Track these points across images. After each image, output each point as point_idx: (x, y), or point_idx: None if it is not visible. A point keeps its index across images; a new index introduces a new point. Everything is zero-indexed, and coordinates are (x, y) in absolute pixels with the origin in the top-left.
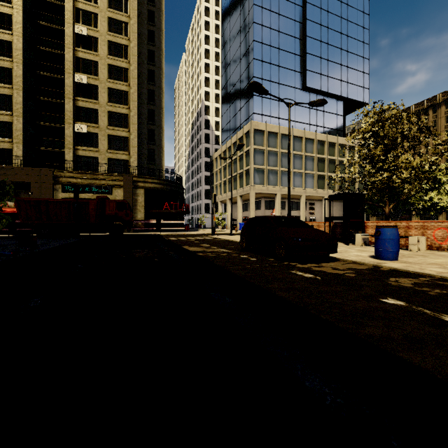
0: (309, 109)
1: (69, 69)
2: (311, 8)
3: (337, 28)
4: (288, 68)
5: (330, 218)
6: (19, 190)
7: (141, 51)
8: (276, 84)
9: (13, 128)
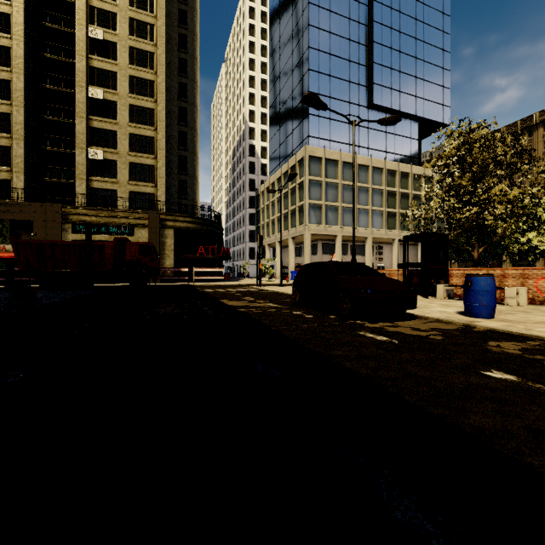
0: (376, 131)
1: (81, 82)
2: (379, 7)
3: (411, 32)
4: (351, 82)
5: (405, 264)
6: (20, 231)
7: (171, 60)
8: (337, 100)
9: (12, 154)
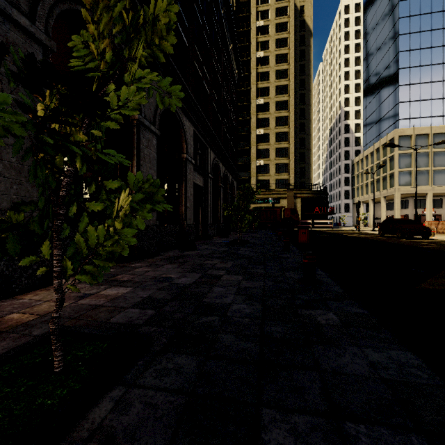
0: None
1: (254, 128)
2: None
3: None
4: (444, 63)
5: None
6: None
7: (295, 97)
8: (428, 84)
9: None
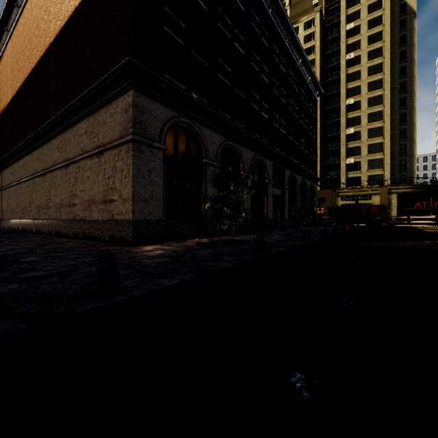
0: None
1: (343, 128)
2: None
3: None
4: None
5: None
6: (320, 202)
7: (393, 87)
8: None
9: None
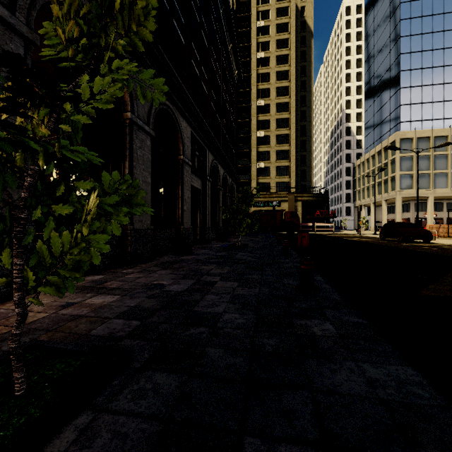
0: None
1: (254, 130)
2: None
3: None
4: (446, 65)
5: None
6: None
7: (296, 99)
8: (429, 86)
9: None
